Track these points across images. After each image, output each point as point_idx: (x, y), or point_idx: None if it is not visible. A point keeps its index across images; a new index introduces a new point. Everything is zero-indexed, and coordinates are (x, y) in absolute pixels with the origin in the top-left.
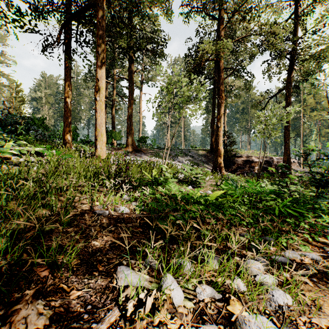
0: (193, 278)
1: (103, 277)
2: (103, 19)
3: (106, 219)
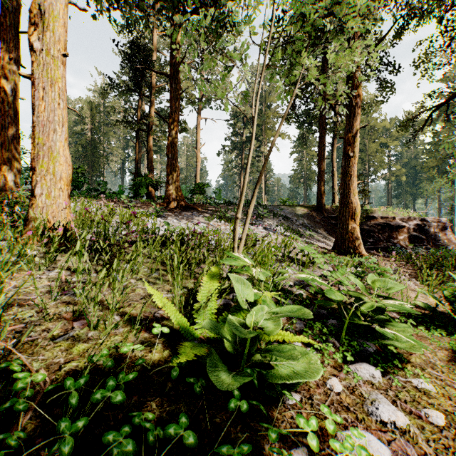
0: None
1: None
2: None
3: None
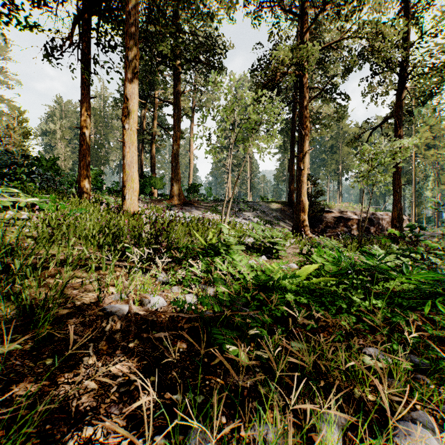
0: None
1: None
2: (134, 10)
3: (122, 324)
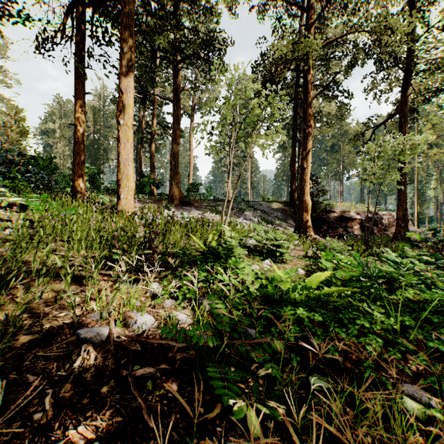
0: None
1: None
2: None
3: (98, 355)
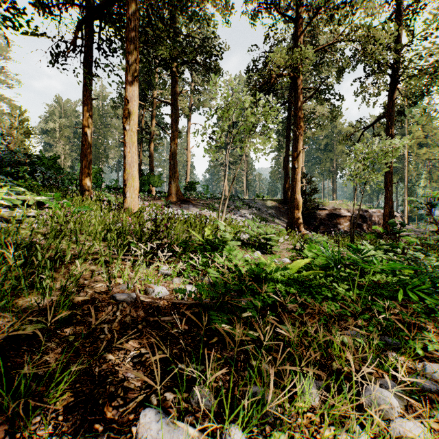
0: (278, 431)
1: (111, 436)
2: (135, 16)
3: (131, 309)
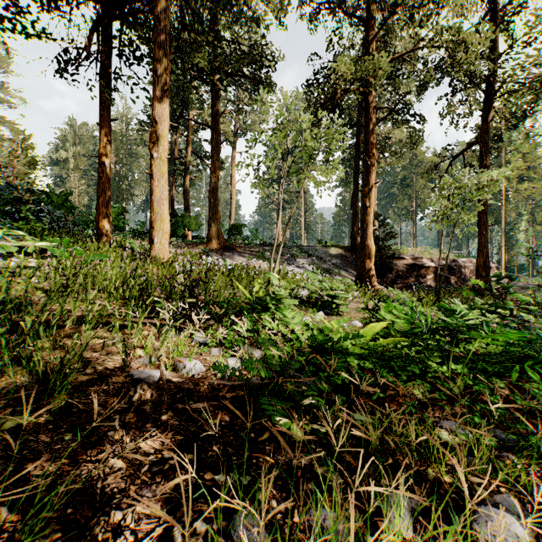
0: None
1: None
2: (165, 14)
3: (153, 392)
